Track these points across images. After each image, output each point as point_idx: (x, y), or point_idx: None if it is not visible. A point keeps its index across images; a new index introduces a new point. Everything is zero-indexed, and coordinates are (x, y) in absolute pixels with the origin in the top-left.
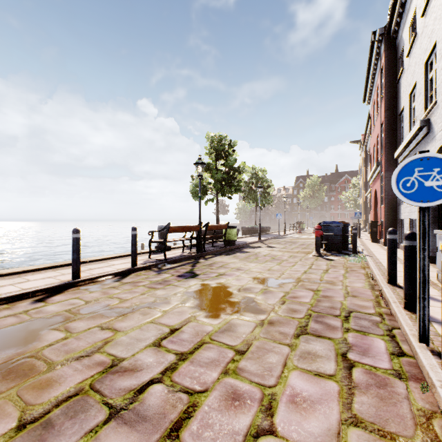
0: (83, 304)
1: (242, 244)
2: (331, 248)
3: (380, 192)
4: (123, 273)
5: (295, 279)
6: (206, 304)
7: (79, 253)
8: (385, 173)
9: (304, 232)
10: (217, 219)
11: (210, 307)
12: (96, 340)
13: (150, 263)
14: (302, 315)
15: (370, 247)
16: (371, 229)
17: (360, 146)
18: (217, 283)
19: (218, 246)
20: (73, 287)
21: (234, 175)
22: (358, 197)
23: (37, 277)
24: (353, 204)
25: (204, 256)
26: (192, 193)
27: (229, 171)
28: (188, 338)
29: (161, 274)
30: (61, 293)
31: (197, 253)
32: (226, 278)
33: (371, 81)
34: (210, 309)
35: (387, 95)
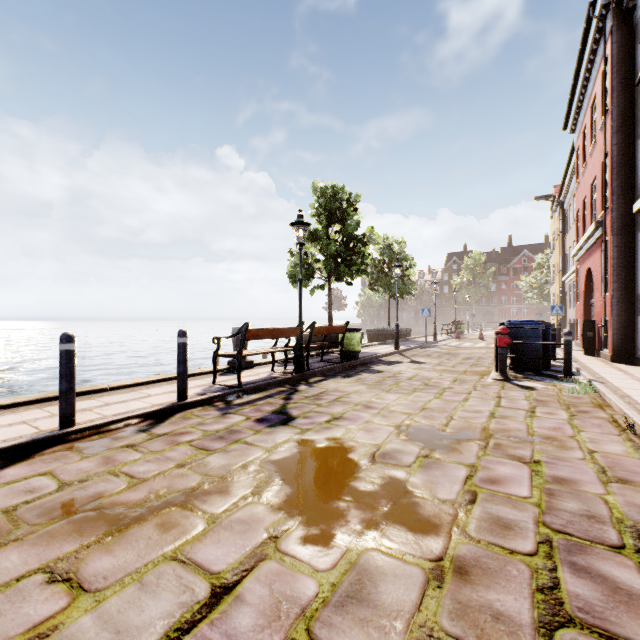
0: (51, 493)
1: (370, 357)
2: (522, 367)
3: (603, 271)
4: (161, 414)
5: (478, 431)
6: (304, 497)
7: (71, 379)
8: (612, 239)
9: (464, 337)
10: (329, 317)
11: (313, 508)
12: (13, 627)
13: (213, 393)
14: (531, 544)
15: (588, 364)
16: (583, 334)
17: (553, 204)
18: (329, 439)
19: (331, 360)
20: (57, 444)
21: (356, 247)
22: (545, 283)
23: (1, 423)
24: (539, 293)
25: (306, 379)
26: (290, 277)
27: (348, 242)
28: (250, 632)
29: (227, 416)
30: (26, 458)
31: (295, 373)
32: (346, 427)
33: (581, 91)
34: (312, 515)
35: (616, 107)
